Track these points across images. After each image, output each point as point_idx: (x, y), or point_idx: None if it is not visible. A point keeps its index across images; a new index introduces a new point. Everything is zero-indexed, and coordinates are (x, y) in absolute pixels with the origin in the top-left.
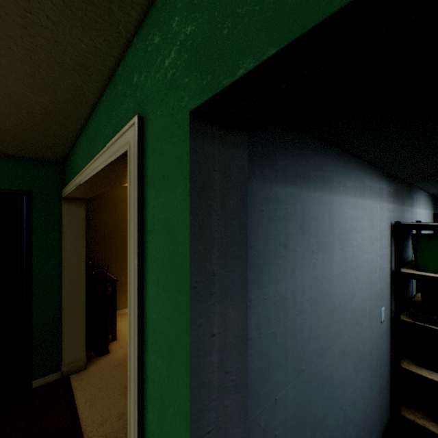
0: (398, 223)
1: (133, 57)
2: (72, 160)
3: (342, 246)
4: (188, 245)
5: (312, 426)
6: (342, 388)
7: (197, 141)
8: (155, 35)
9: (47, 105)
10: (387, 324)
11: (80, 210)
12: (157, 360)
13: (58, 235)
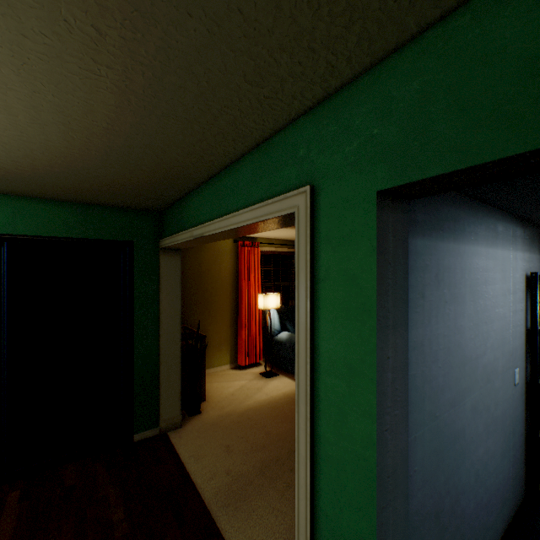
0: (535, 274)
1: (298, 134)
2: (181, 210)
3: (473, 297)
4: (374, 288)
5: (445, 473)
6: (473, 445)
7: (379, 212)
8: (330, 124)
9: (188, 165)
10: (522, 388)
11: (176, 260)
12: (334, 381)
13: (156, 287)
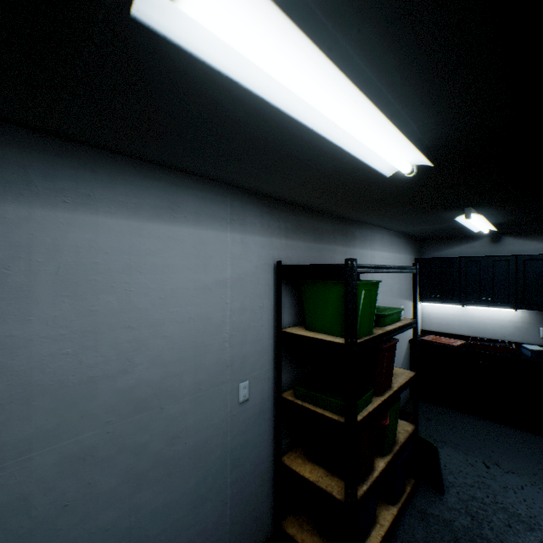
0: (280, 264)
1: None
2: None
3: (77, 291)
4: None
5: None
6: (77, 515)
7: None
8: None
9: None
10: (266, 403)
11: None
12: None
13: None
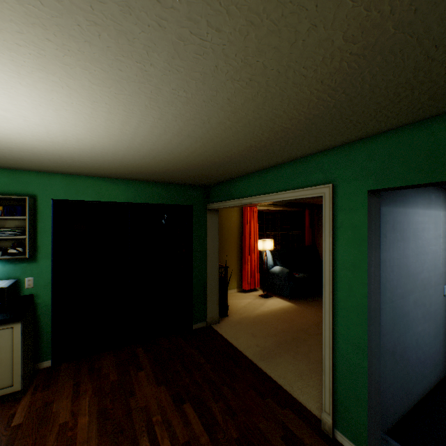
0: None
1: (323, 158)
2: (228, 187)
3: (414, 239)
4: (366, 231)
5: (397, 333)
6: (414, 324)
7: (368, 198)
8: (343, 157)
9: (251, 166)
10: None
11: (215, 217)
12: (345, 272)
13: (204, 233)
